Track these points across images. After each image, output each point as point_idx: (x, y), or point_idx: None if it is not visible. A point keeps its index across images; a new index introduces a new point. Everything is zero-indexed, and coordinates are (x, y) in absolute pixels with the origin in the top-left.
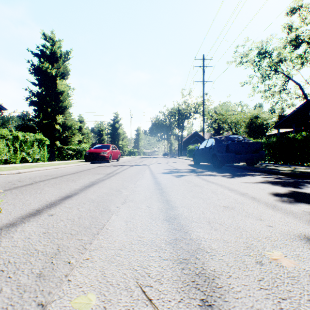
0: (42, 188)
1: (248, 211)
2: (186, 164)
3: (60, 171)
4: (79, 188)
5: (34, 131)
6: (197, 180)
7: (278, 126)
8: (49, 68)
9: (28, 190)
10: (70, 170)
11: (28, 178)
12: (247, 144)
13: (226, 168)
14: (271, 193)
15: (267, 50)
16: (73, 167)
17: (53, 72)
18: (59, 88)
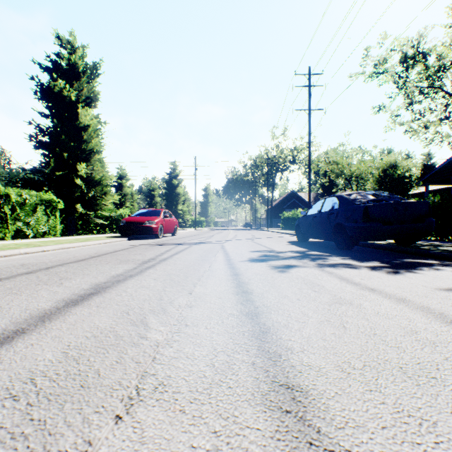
0: None
1: None
2: (285, 242)
3: (64, 254)
4: (47, 308)
5: (42, 189)
6: (329, 282)
7: (426, 181)
8: (66, 89)
9: None
10: (83, 252)
11: None
12: (403, 206)
13: (360, 249)
14: None
15: (422, 49)
16: (95, 246)
17: (72, 95)
18: (82, 121)
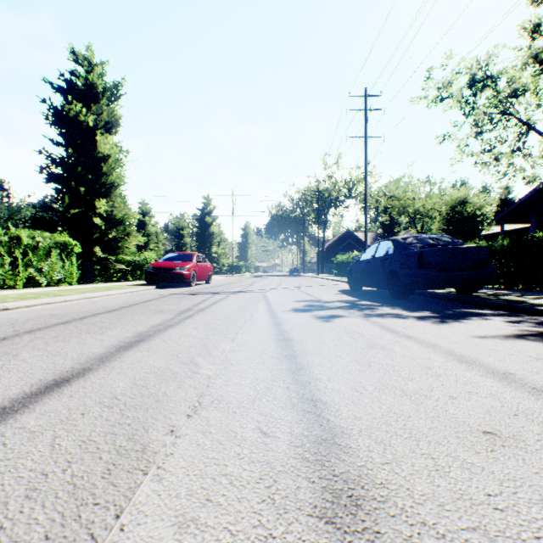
0: (16, 353)
1: None
2: (335, 291)
3: (90, 304)
4: (101, 352)
5: (55, 230)
6: (370, 331)
7: (502, 219)
8: (83, 112)
9: None
10: (111, 302)
11: (8, 324)
12: (461, 252)
13: (417, 298)
14: None
15: (490, 73)
16: (121, 296)
17: (90, 120)
18: (101, 150)
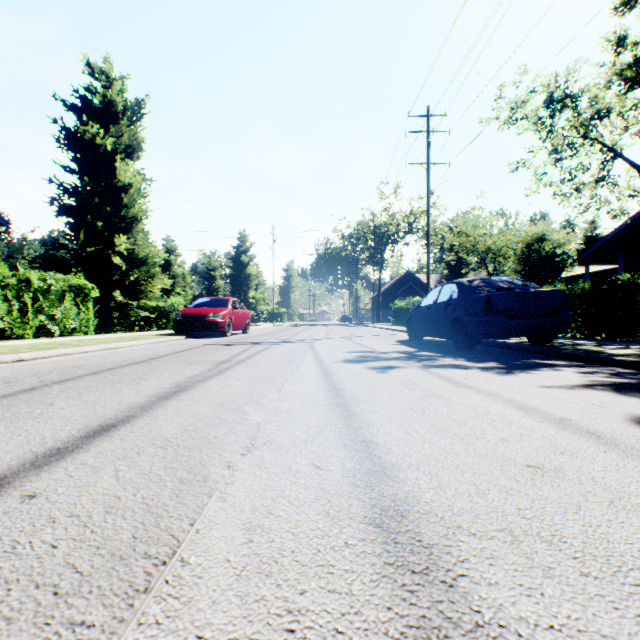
0: (51, 402)
1: (611, 485)
2: (392, 341)
3: (115, 355)
4: (141, 401)
5: (67, 271)
6: (428, 381)
7: (586, 259)
8: (100, 135)
9: (13, 407)
10: (137, 353)
11: (31, 375)
12: (533, 296)
13: (484, 349)
14: (636, 421)
15: (570, 92)
16: (147, 346)
17: (108, 144)
18: (122, 178)
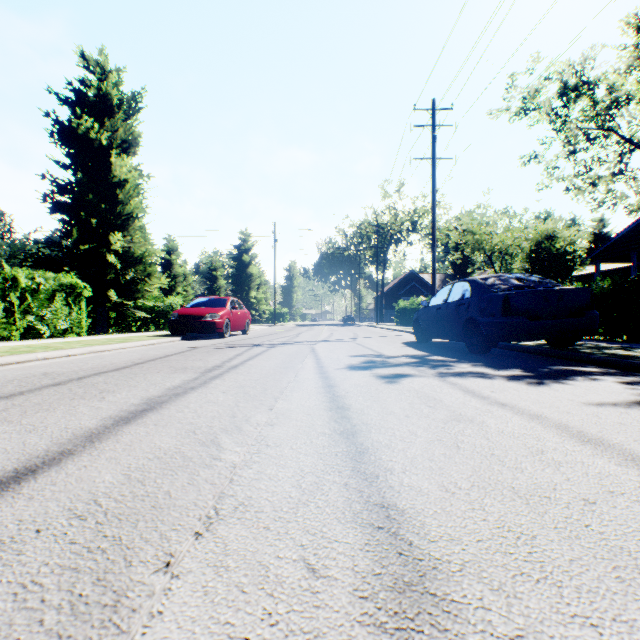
0: None
1: None
2: (399, 343)
3: (97, 360)
4: (92, 426)
5: (61, 269)
6: (450, 395)
7: (597, 257)
8: (94, 129)
9: None
10: (123, 357)
11: None
12: (557, 295)
13: (500, 352)
14: None
15: (587, 78)
16: (137, 349)
17: (103, 138)
18: (117, 174)
